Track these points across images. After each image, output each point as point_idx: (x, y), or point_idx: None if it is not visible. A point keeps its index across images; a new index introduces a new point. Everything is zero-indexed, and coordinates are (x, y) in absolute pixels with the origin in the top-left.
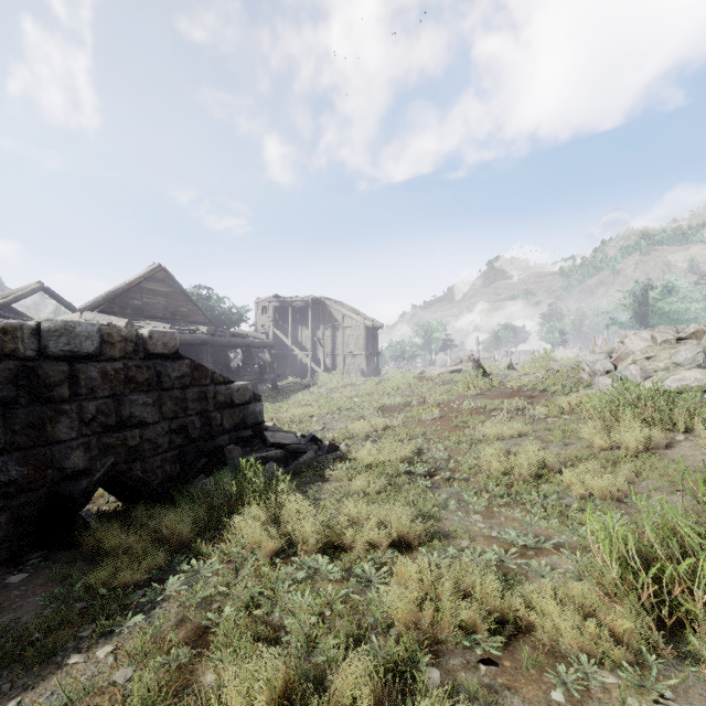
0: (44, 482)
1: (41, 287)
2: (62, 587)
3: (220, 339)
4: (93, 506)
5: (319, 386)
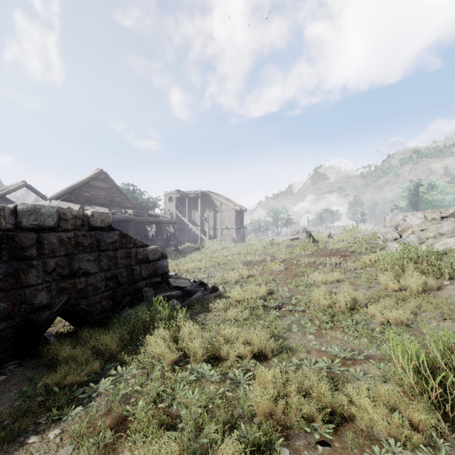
0: (19, 313)
1: (25, 184)
2: (28, 386)
3: (141, 218)
4: (54, 329)
5: (205, 249)
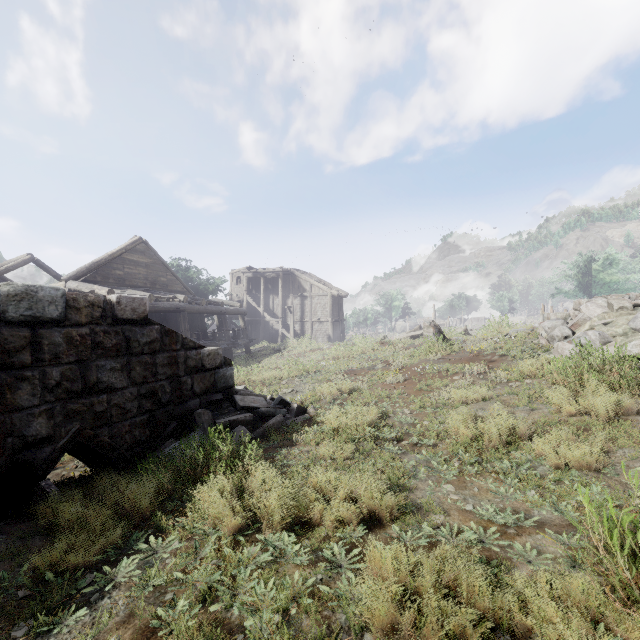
0: (3, 451)
1: (31, 258)
2: (9, 568)
3: (196, 306)
4: (61, 471)
5: (289, 350)
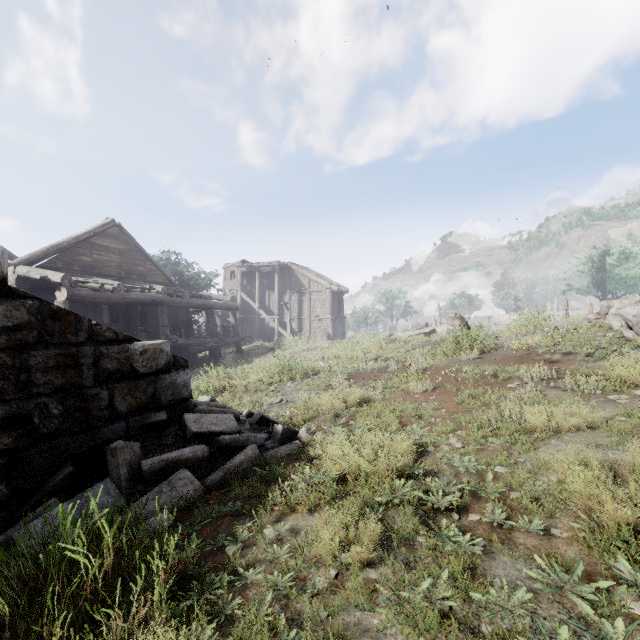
0: None
1: None
2: None
3: (178, 299)
4: None
5: (284, 349)
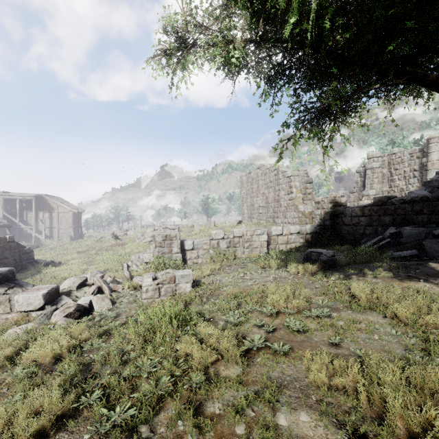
0: None
1: None
2: None
3: None
4: None
5: (45, 246)
